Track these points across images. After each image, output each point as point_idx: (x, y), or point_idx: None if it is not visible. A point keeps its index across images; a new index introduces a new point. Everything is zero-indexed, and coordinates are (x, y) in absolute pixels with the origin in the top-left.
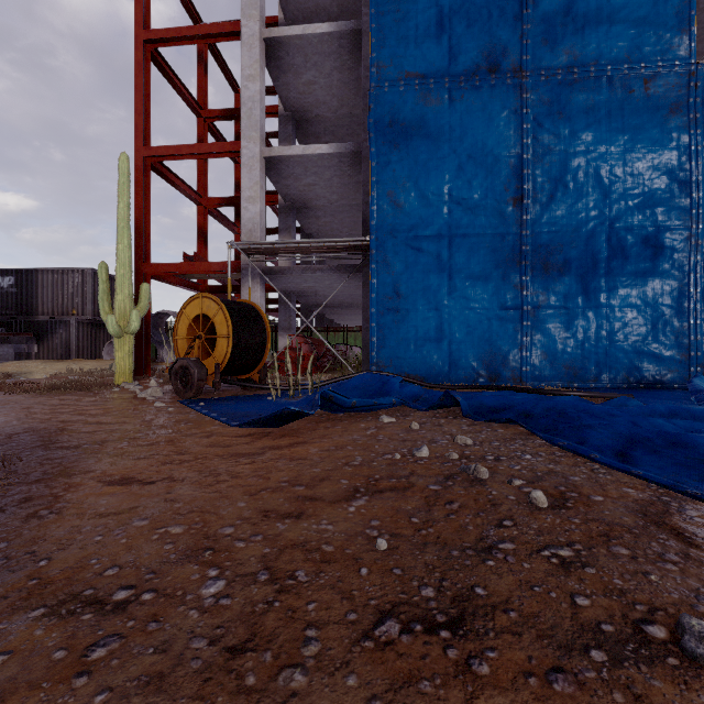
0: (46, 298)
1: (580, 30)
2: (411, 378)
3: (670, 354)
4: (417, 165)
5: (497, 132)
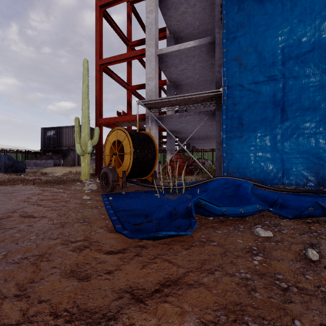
0: (66, 139)
1: None
2: (257, 182)
3: None
4: (256, 35)
5: None
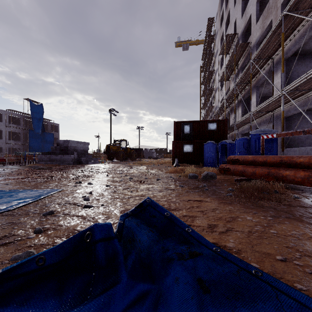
0: None
1: None
2: None
3: None
4: None
5: None
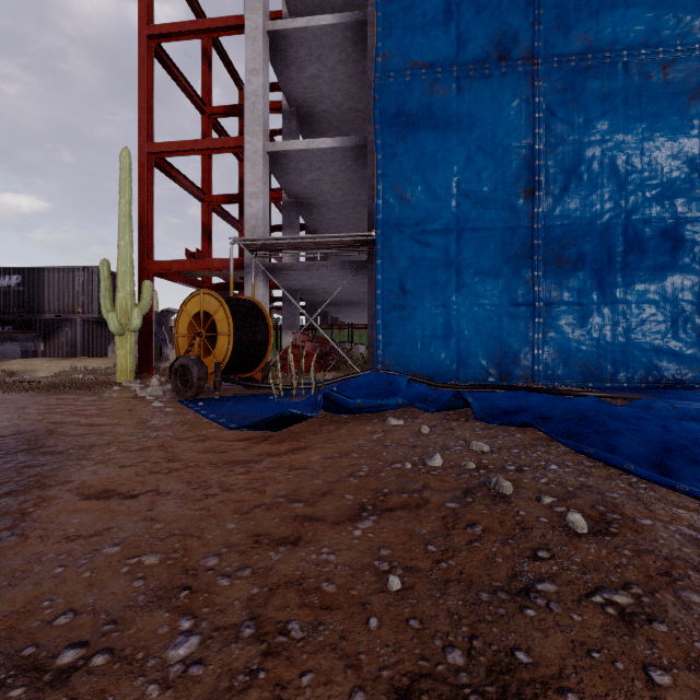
0: (53, 296)
1: (595, 14)
2: (419, 378)
3: (691, 352)
4: (424, 157)
5: (508, 122)
